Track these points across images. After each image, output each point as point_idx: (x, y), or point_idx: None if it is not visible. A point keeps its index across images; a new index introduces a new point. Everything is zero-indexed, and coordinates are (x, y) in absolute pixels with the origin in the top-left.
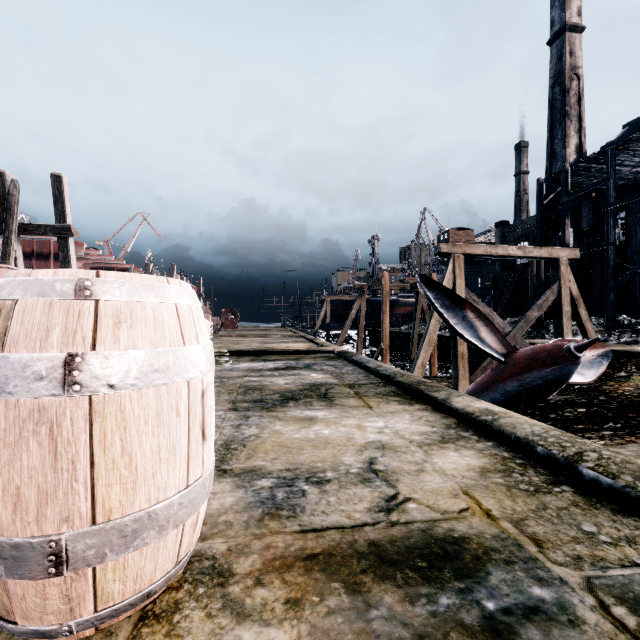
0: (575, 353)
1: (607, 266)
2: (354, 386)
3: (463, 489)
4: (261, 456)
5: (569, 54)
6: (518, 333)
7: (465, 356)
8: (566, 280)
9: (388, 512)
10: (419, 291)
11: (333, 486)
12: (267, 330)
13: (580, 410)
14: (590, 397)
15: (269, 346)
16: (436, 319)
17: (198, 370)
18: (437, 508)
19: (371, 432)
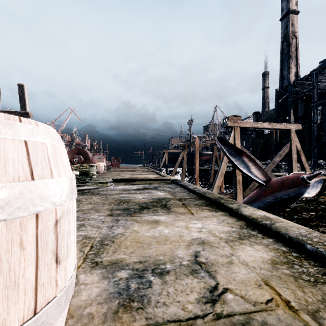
0: (307, 181)
1: (313, 134)
2: (182, 200)
3: (263, 280)
4: (123, 250)
5: (291, 25)
6: (268, 169)
7: (240, 182)
8: (294, 141)
9: (213, 303)
10: (214, 147)
11: (171, 277)
12: (135, 168)
13: (311, 213)
14: (315, 205)
15: (135, 176)
16: (225, 162)
17: (49, 202)
18: (249, 299)
19: (194, 231)
